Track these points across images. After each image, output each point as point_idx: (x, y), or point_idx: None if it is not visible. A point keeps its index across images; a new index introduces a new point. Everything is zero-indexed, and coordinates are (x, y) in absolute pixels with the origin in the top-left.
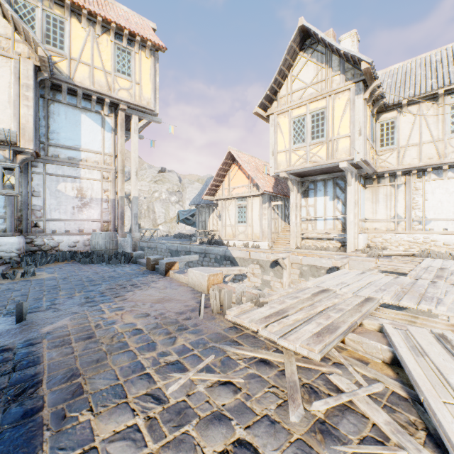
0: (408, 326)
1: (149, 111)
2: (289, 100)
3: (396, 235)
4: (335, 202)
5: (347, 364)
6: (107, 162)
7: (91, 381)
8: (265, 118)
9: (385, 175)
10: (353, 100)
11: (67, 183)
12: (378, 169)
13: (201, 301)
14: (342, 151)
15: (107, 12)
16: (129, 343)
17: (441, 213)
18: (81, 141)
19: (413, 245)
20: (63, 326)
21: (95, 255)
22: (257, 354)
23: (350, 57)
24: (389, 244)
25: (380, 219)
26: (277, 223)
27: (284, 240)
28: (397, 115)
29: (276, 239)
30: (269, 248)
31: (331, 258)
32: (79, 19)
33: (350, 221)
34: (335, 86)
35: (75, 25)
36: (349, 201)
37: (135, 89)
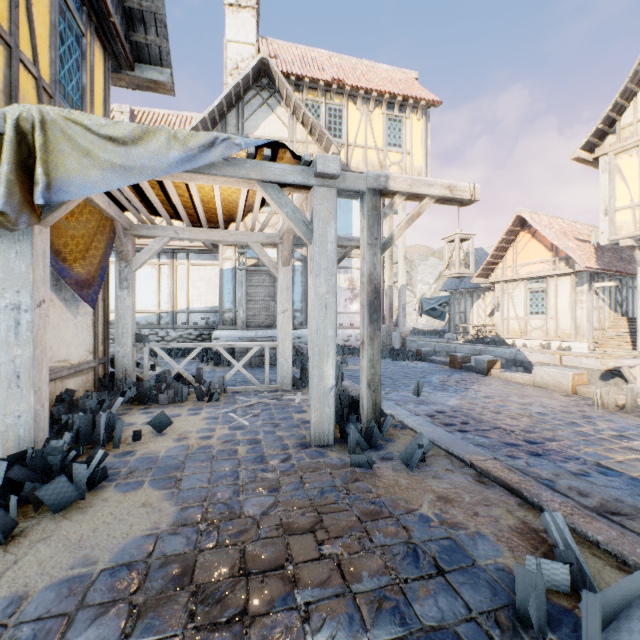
0: None
1: None
2: (638, 129)
3: None
4: None
5: None
6: None
7: (557, 435)
8: (590, 161)
9: None
10: None
11: (340, 274)
12: None
13: (595, 396)
14: None
15: (373, 81)
16: (549, 420)
17: None
18: (351, 229)
19: None
20: (461, 403)
21: None
22: None
23: None
24: None
25: None
26: (601, 314)
27: (618, 340)
28: None
29: (600, 338)
30: (590, 352)
31: None
32: (354, 101)
33: None
34: None
35: (351, 109)
36: None
37: (405, 161)
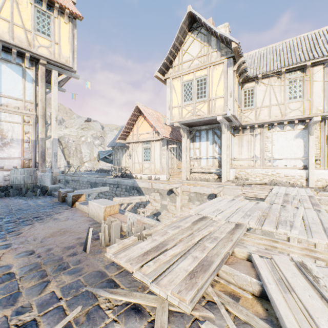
0: (272, 255)
1: (68, 68)
2: (181, 68)
3: (254, 169)
4: (213, 146)
5: (219, 304)
6: (28, 108)
7: None
8: (163, 81)
9: (247, 127)
10: (226, 71)
11: None
12: (243, 123)
13: (88, 236)
14: (219, 108)
15: None
16: None
17: (283, 154)
18: (1, 88)
19: (265, 176)
20: None
21: (13, 188)
22: (130, 299)
23: (224, 38)
24: (250, 176)
25: (244, 158)
26: (173, 161)
27: (178, 173)
28: (255, 85)
29: (172, 173)
30: (167, 180)
31: (211, 187)
32: None
33: (224, 160)
34: (214, 60)
35: None
36: (223, 145)
37: (54, 48)
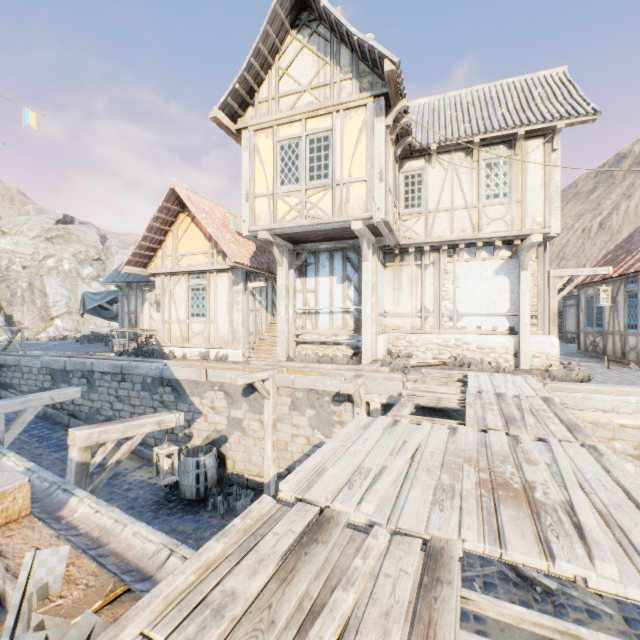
0: None
1: None
2: (274, 108)
3: (423, 335)
4: (345, 286)
5: None
6: None
7: None
8: (234, 133)
9: (410, 250)
10: (372, 124)
11: None
12: (402, 241)
13: None
14: (356, 204)
15: None
16: None
17: (474, 306)
18: None
19: (443, 349)
20: None
21: None
22: None
23: (368, 50)
24: (415, 348)
25: (404, 313)
26: (259, 317)
27: (271, 345)
28: (425, 165)
29: (257, 344)
30: (246, 360)
31: (340, 376)
32: None
33: (366, 316)
34: (346, 97)
35: None
36: (365, 285)
37: None
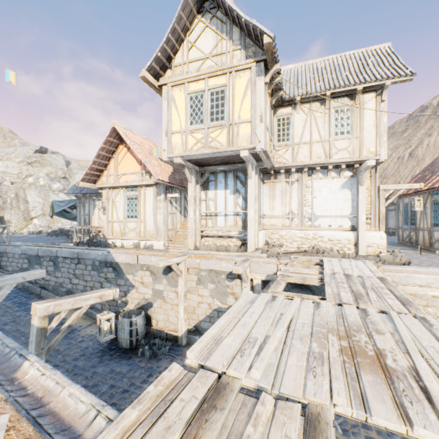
0: None
1: None
2: (185, 70)
3: (290, 231)
4: (235, 196)
5: None
6: None
7: None
8: (157, 88)
9: (281, 171)
10: (255, 81)
11: None
12: (276, 165)
13: None
14: (244, 138)
15: None
16: None
17: (326, 211)
18: None
19: (304, 241)
20: None
21: None
22: None
23: (252, 28)
24: (285, 240)
25: (277, 215)
26: (175, 218)
27: (183, 237)
28: (292, 111)
29: (174, 237)
30: (166, 248)
31: (232, 261)
32: None
33: (250, 218)
34: (236, 62)
35: None
36: (250, 196)
37: None
